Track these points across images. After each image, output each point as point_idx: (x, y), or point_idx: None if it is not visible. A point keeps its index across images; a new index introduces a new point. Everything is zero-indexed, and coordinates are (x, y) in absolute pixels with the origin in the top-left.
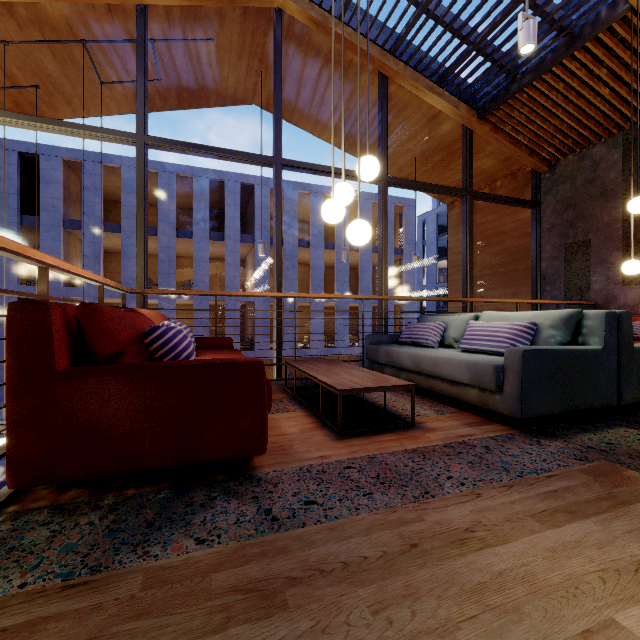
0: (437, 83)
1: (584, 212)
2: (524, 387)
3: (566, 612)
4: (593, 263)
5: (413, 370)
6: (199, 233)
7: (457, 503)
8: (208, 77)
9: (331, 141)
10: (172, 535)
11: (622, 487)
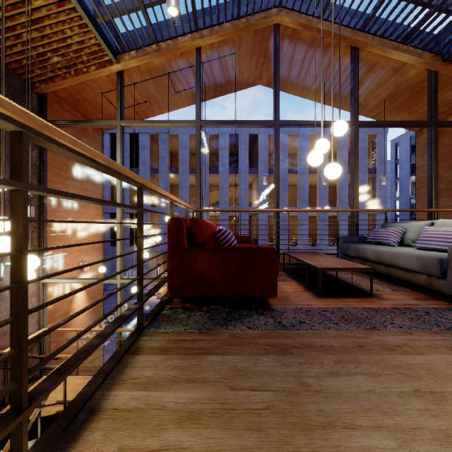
0: (402, 42)
1: None
2: None
3: (450, 384)
4: None
5: (375, 261)
6: (222, 170)
7: (394, 334)
8: (232, 75)
9: (314, 99)
10: (236, 324)
11: None
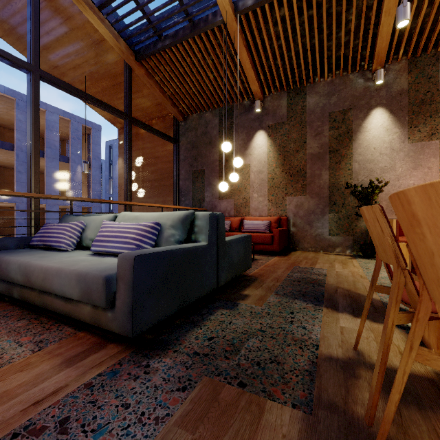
0: (98, 6)
1: (202, 152)
2: (136, 299)
3: None
4: (206, 185)
5: (24, 285)
6: None
7: None
8: None
9: None
10: None
11: None
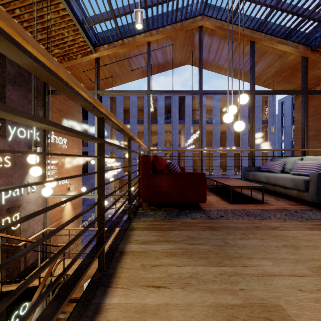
0: (284, 38)
1: None
2: (318, 189)
3: (303, 242)
4: None
5: (266, 182)
6: (160, 121)
7: (275, 222)
8: (170, 58)
9: (225, 74)
10: (184, 217)
11: None
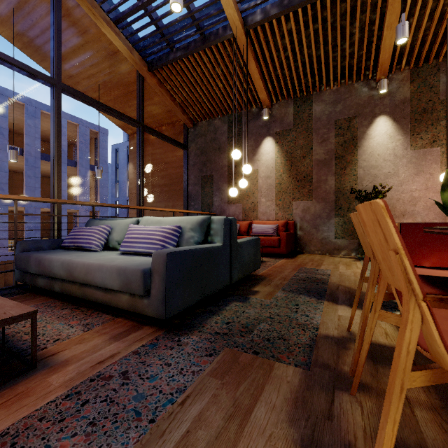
0: (114, 21)
1: (211, 158)
2: (168, 288)
3: None
4: (215, 189)
5: (66, 279)
6: None
7: None
8: None
9: None
10: None
11: (242, 384)
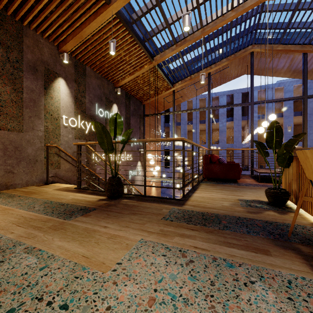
0: None
1: None
2: None
3: None
4: None
5: None
6: (222, 119)
7: None
8: (227, 75)
9: (284, 76)
10: (225, 184)
11: None
